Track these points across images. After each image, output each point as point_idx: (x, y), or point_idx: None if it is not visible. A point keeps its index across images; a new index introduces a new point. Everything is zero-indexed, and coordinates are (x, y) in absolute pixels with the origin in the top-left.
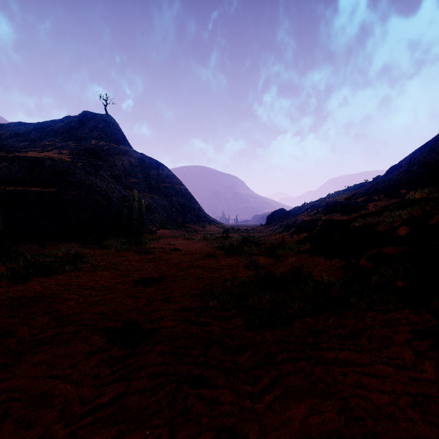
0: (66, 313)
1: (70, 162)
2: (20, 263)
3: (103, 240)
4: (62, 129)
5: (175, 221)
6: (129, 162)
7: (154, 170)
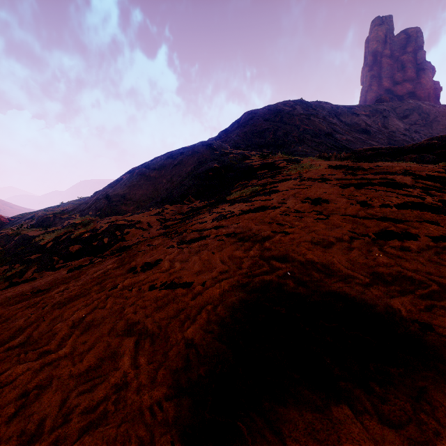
0: None
1: None
2: None
3: None
4: None
5: None
6: None
7: None
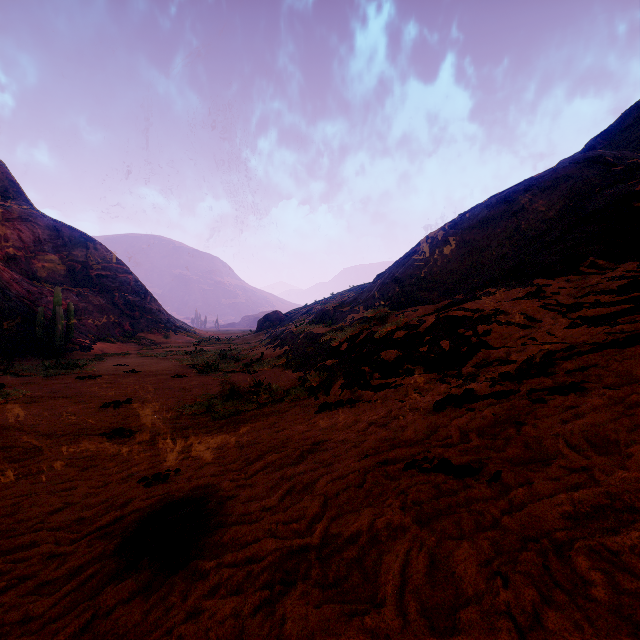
0: (49, 432)
1: None
2: None
3: (11, 364)
4: None
5: (121, 330)
6: (32, 233)
7: (80, 248)
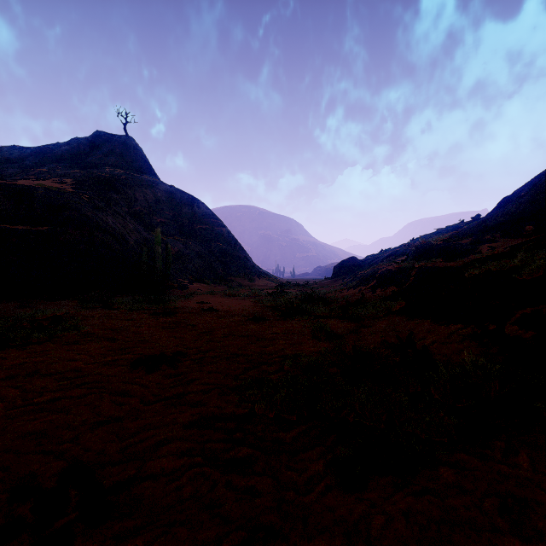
0: None
1: (73, 193)
2: None
3: (111, 297)
4: (67, 153)
5: (215, 273)
6: (154, 196)
7: (187, 207)
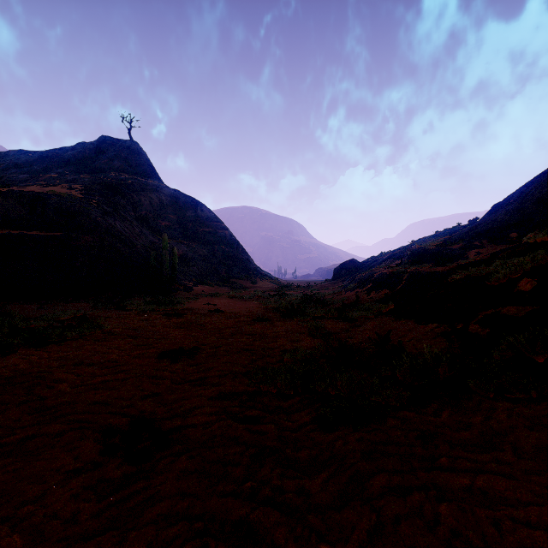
0: (52, 403)
1: (83, 199)
2: (5, 329)
3: (123, 299)
4: (73, 158)
5: (218, 276)
6: (159, 200)
7: (191, 210)
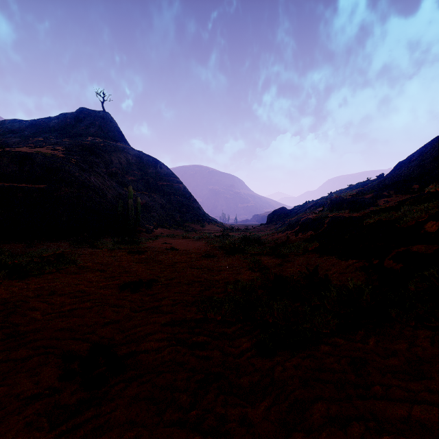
0: (24, 329)
1: (64, 158)
2: None
3: (96, 239)
4: (57, 126)
5: (174, 220)
6: (126, 159)
7: (152, 168)
